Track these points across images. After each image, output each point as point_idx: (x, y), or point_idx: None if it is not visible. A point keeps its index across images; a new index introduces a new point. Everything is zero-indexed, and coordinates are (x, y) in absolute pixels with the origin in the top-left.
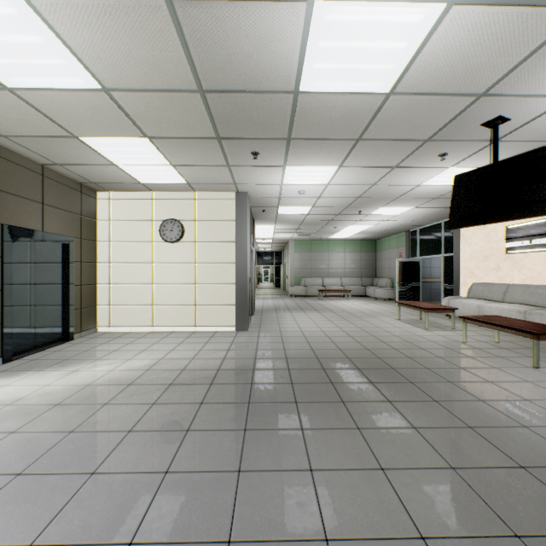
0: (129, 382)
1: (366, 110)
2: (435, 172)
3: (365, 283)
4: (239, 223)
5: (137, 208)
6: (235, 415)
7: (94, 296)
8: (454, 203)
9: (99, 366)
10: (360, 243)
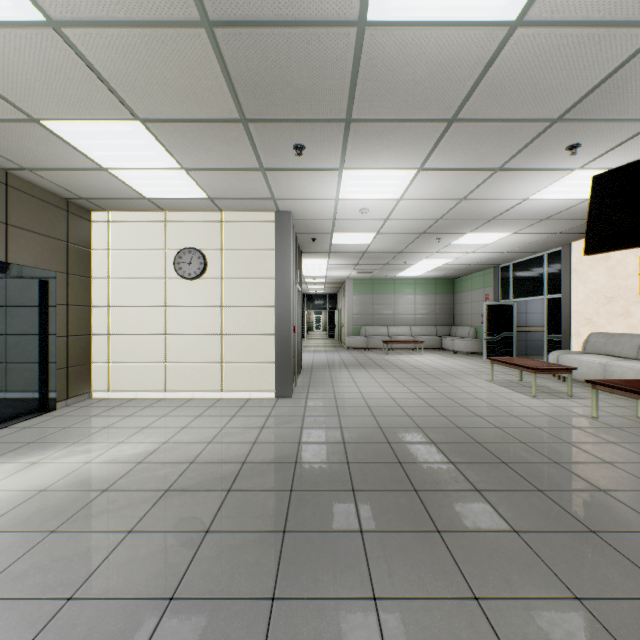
0: (105, 486)
1: (472, 61)
2: (554, 178)
3: (441, 333)
4: (280, 252)
5: (145, 234)
6: (258, 560)
7: (87, 350)
8: (593, 216)
9: (72, 455)
10: (434, 283)
